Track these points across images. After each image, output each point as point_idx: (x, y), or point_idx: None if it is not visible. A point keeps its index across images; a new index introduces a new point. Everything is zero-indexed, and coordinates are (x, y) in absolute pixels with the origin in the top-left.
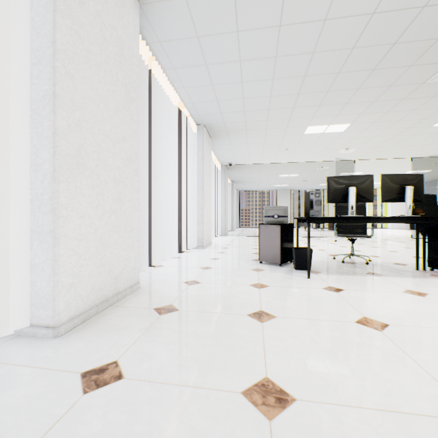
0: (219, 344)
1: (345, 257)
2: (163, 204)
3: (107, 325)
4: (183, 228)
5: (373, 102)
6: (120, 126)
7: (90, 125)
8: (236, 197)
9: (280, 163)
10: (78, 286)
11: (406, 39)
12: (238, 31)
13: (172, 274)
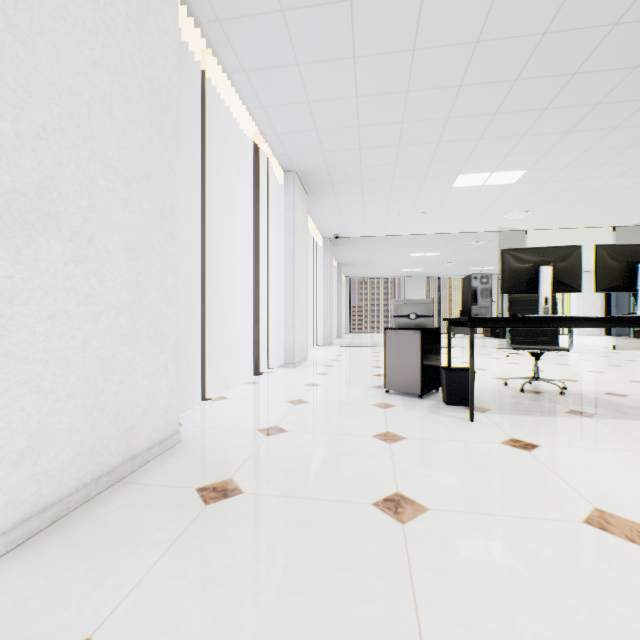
0: (318, 585)
1: (525, 383)
2: (232, 298)
3: (97, 531)
4: (262, 335)
5: (566, 134)
6: (138, 153)
7: (71, 141)
8: (345, 287)
9: (412, 236)
10: (41, 453)
11: (637, 16)
12: (352, 0)
13: (239, 414)
